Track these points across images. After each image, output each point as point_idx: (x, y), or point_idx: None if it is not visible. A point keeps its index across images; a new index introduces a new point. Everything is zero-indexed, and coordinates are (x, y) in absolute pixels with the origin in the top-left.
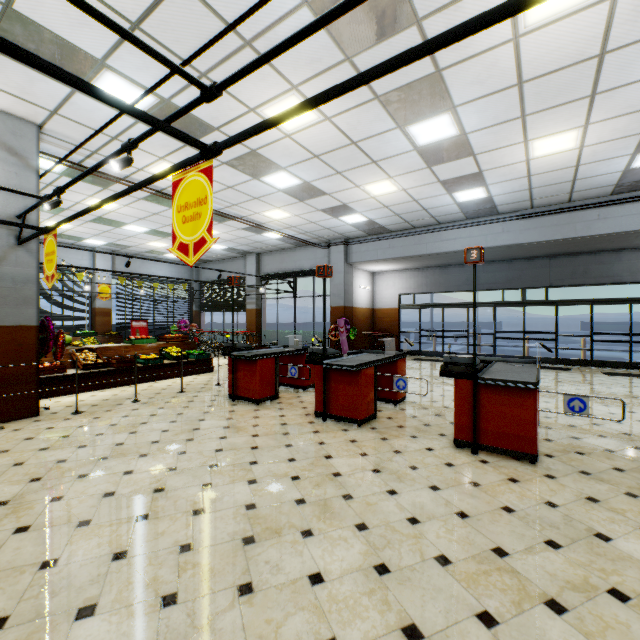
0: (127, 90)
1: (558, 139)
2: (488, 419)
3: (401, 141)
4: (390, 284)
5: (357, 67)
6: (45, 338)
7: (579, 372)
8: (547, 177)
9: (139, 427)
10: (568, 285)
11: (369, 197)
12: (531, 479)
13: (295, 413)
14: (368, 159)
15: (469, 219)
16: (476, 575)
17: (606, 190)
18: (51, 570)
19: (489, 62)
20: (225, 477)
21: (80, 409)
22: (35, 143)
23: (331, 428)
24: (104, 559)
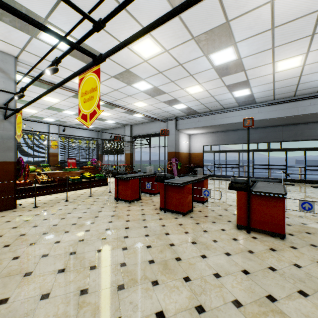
0: None
1: (291, 61)
2: (256, 213)
3: (206, 63)
4: (198, 140)
5: (183, 20)
6: (19, 168)
7: (299, 186)
8: (283, 82)
9: (66, 215)
10: (292, 140)
11: (188, 94)
12: (283, 249)
13: (149, 208)
14: (188, 73)
15: (240, 106)
16: (258, 315)
17: (315, 89)
18: (3, 306)
19: (256, 15)
20: (110, 245)
21: (37, 205)
22: (13, 66)
23: (168, 217)
24: (35, 298)
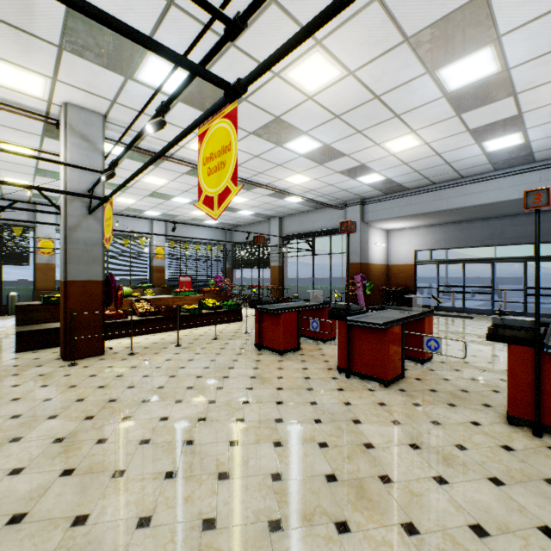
0: (167, 71)
1: None
2: None
3: (429, 88)
4: (405, 241)
5: (387, 6)
6: (109, 291)
7: None
8: None
9: (178, 371)
10: None
11: (388, 155)
12: None
13: (317, 366)
14: (390, 113)
15: (497, 170)
16: None
17: None
18: (80, 529)
19: None
20: (251, 435)
21: (135, 350)
22: (101, 130)
23: (355, 386)
24: (129, 524)
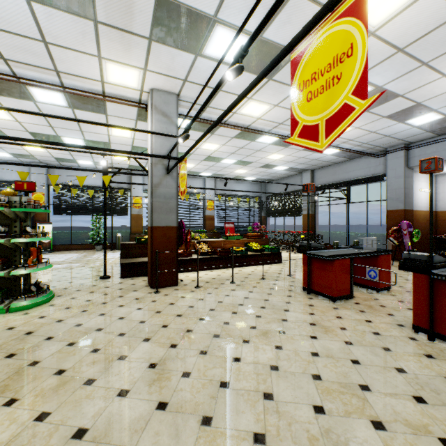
0: (230, 39)
1: None
2: None
3: None
4: None
5: None
6: (180, 234)
7: None
8: None
9: (238, 308)
10: None
11: None
12: None
13: (382, 320)
14: None
15: None
16: None
17: None
18: None
19: None
20: (336, 402)
21: (199, 284)
22: (175, 106)
23: None
24: None
